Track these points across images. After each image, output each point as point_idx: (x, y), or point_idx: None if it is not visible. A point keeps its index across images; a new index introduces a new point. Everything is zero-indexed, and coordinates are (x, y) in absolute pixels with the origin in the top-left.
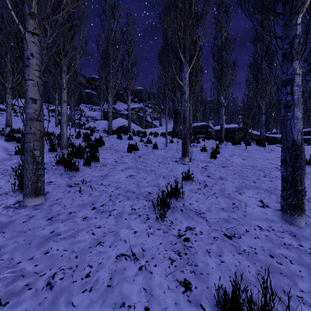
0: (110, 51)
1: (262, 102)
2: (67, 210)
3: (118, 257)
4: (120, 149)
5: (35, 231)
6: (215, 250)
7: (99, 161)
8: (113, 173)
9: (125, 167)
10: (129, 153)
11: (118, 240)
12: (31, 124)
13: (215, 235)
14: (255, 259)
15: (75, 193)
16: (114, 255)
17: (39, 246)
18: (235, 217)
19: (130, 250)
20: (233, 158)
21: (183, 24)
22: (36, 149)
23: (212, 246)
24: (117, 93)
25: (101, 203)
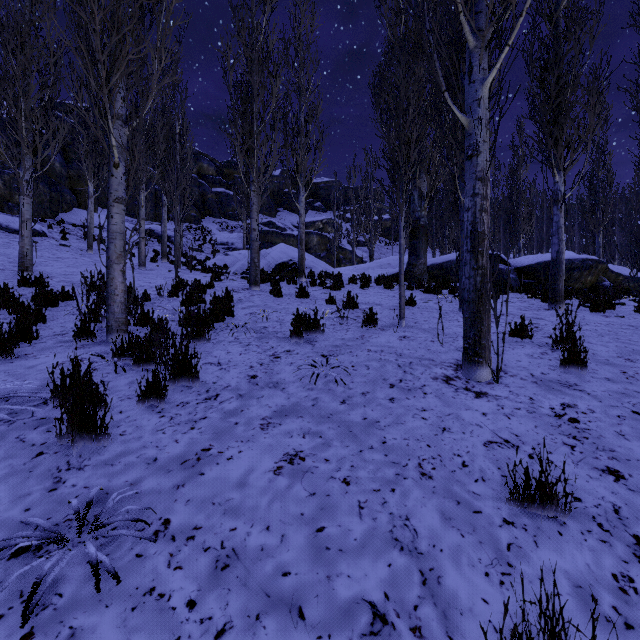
0: (253, 78)
1: None
2: None
3: None
4: (272, 328)
5: None
6: None
7: (198, 380)
8: (230, 443)
9: (276, 409)
10: (297, 342)
11: None
12: None
13: None
14: None
15: (1, 623)
16: None
17: None
18: None
19: None
20: None
21: None
22: None
23: None
24: (278, 193)
25: None
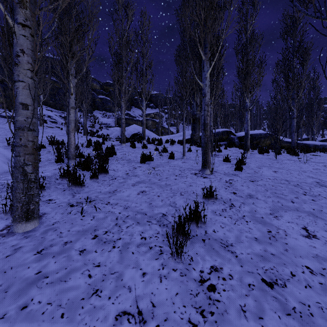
0: (123, 52)
1: (293, 105)
2: (62, 239)
3: (119, 317)
4: (132, 159)
5: (17, 270)
6: (252, 308)
7: (108, 174)
8: (123, 189)
9: (136, 181)
10: (143, 164)
11: (120, 287)
12: (21, 134)
13: (251, 281)
14: (313, 325)
15: (76, 214)
16: (113, 314)
17: (17, 296)
18: (274, 253)
19: (136, 306)
20: (263, 170)
21: (203, 15)
22: (28, 165)
23: (247, 300)
24: (132, 98)
25: (105, 229)
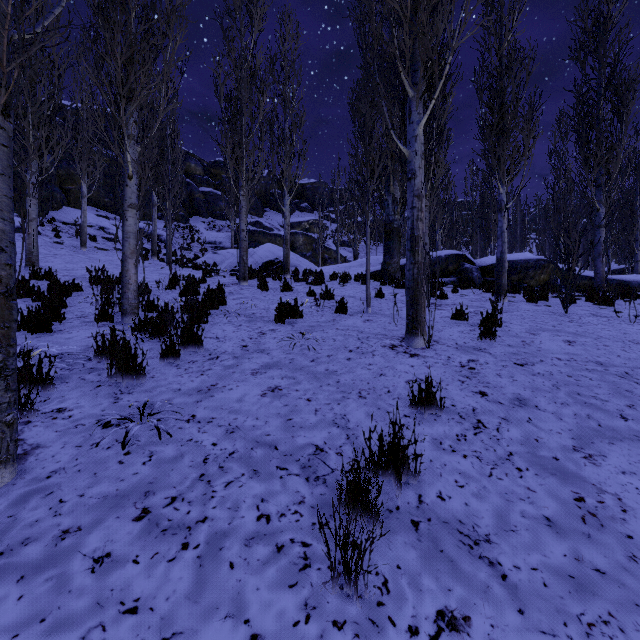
0: (242, 95)
1: (598, 199)
2: (59, 522)
3: None
4: (259, 314)
5: None
6: None
7: (202, 347)
8: (230, 382)
9: (262, 364)
10: (280, 324)
11: None
12: None
13: None
14: None
15: (111, 449)
16: None
17: None
18: (602, 567)
19: None
20: (541, 338)
21: None
22: None
23: None
24: (265, 193)
25: (172, 490)
